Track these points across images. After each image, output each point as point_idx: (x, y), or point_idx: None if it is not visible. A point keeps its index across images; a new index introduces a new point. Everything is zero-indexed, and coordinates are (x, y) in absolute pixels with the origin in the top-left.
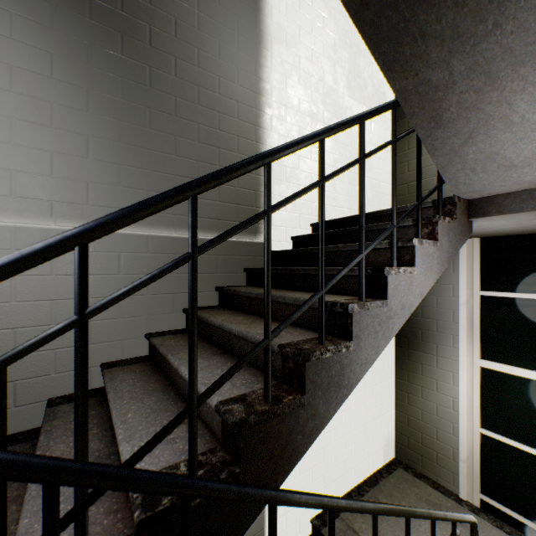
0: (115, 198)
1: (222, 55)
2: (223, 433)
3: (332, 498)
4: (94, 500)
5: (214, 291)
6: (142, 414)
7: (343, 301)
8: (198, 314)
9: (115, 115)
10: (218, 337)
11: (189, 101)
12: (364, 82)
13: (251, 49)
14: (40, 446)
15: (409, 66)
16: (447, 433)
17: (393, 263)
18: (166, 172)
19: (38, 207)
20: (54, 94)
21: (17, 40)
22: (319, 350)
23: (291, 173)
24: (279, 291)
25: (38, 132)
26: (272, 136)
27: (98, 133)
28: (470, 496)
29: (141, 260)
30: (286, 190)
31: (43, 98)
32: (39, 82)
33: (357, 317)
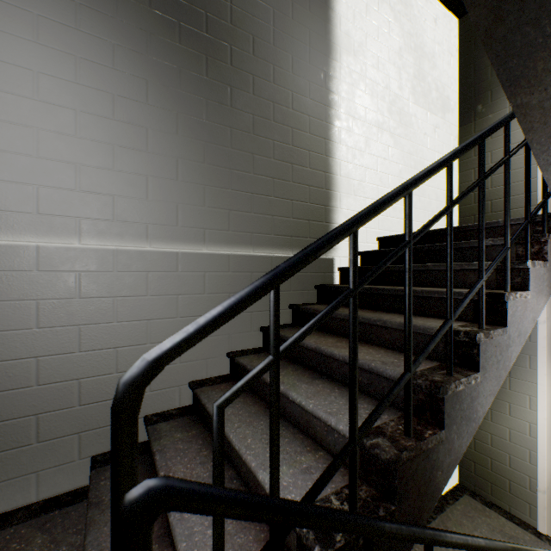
0: (200, 219)
1: (295, 70)
2: (362, 466)
3: (473, 538)
4: (285, 535)
5: (288, 309)
6: (261, 439)
7: (461, 328)
8: (282, 334)
9: (200, 136)
10: (310, 359)
11: (265, 118)
12: (428, 87)
13: (321, 61)
14: (160, 466)
15: (537, 81)
16: (522, 460)
17: (506, 287)
18: (244, 191)
19: (135, 230)
20: (148, 119)
21: (118, 70)
22: (454, 383)
23: (358, 186)
24: (366, 311)
25: (136, 158)
26: (341, 149)
27: (186, 155)
28: (550, 530)
29: (222, 279)
30: (354, 204)
31: (139, 124)
32: (137, 109)
33: (483, 347)
